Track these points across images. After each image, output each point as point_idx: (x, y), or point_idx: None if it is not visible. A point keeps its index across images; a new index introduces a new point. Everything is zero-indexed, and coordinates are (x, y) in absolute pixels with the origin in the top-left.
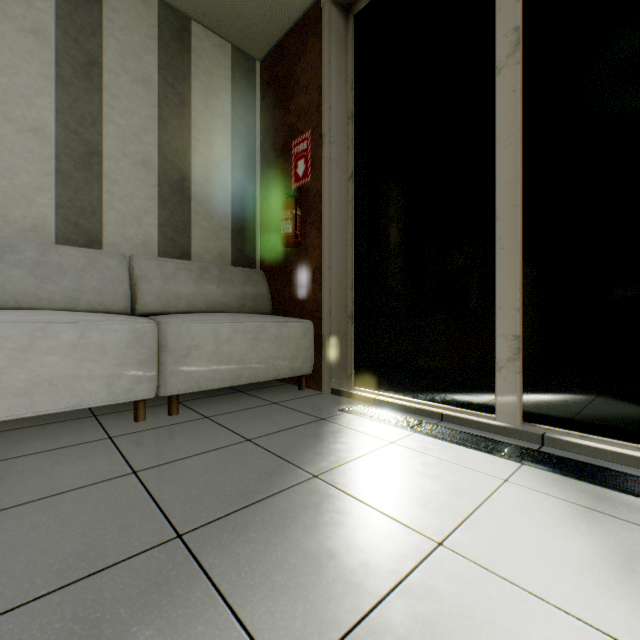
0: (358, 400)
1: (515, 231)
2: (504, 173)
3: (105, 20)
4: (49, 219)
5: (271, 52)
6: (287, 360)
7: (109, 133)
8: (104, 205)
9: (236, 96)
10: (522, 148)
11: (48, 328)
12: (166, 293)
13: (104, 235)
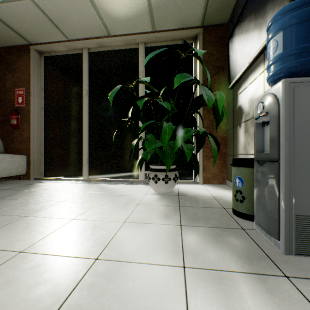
0: (45, 180)
1: (87, 135)
2: (85, 122)
3: None
4: None
5: (4, 47)
6: (15, 169)
7: None
8: None
9: None
10: (89, 117)
11: None
12: None
13: None
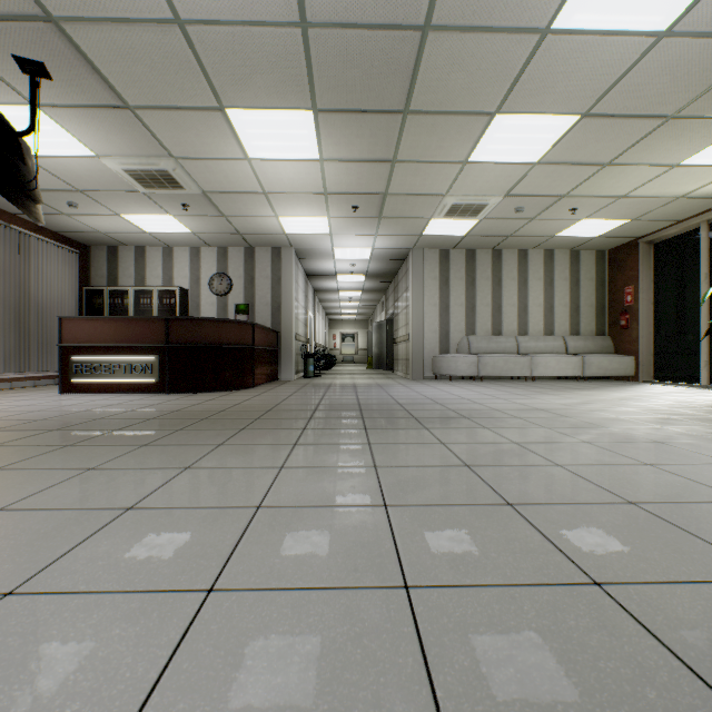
0: (653, 383)
1: (704, 331)
2: (701, 314)
3: (554, 266)
4: (542, 328)
5: (613, 248)
6: (622, 370)
7: (555, 299)
8: (554, 322)
9: (596, 269)
10: (708, 307)
11: (561, 358)
12: (575, 348)
13: (554, 331)
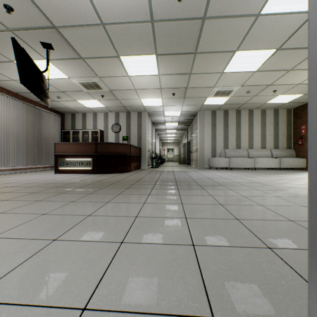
0: None
1: None
2: None
3: (266, 117)
4: (260, 146)
5: (295, 108)
6: (299, 165)
7: (266, 132)
8: (266, 142)
9: (287, 117)
10: None
11: (269, 159)
12: (276, 154)
13: (266, 146)
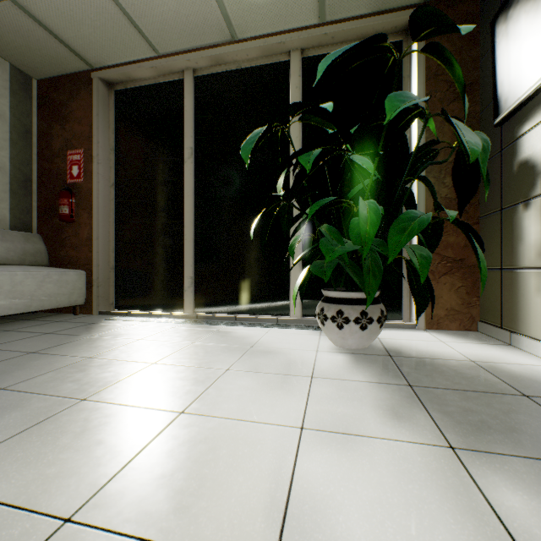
0: (117, 315)
1: (191, 233)
2: (187, 207)
3: None
4: None
5: (48, 79)
6: (66, 295)
7: None
8: None
9: (14, 102)
10: (194, 198)
11: None
12: None
13: None
